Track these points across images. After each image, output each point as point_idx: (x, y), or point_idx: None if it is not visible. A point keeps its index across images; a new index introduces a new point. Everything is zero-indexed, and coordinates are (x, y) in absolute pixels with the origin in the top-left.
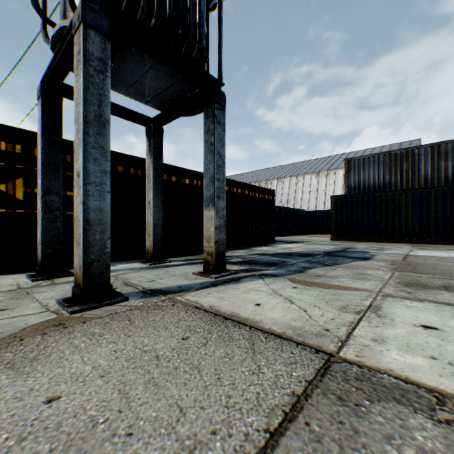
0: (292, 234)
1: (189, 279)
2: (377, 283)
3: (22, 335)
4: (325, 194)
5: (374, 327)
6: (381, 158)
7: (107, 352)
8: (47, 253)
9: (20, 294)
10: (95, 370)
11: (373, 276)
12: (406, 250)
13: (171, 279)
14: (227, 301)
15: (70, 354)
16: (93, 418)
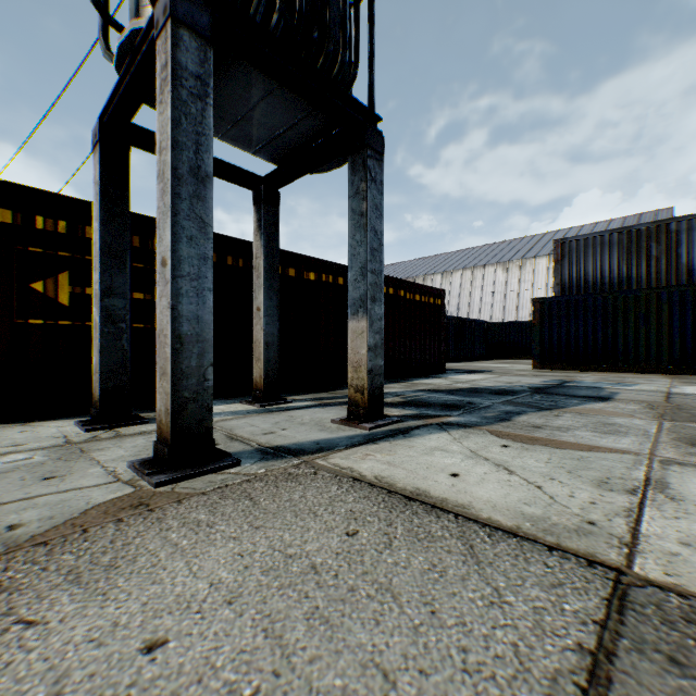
0: (468, 359)
1: (327, 430)
2: (640, 440)
3: (84, 523)
4: (518, 296)
5: (673, 519)
6: (614, 238)
7: (227, 556)
8: (108, 388)
9: (70, 451)
10: (215, 590)
11: (628, 428)
12: (664, 384)
13: (299, 431)
14: (401, 469)
15: (167, 558)
16: (232, 686)
